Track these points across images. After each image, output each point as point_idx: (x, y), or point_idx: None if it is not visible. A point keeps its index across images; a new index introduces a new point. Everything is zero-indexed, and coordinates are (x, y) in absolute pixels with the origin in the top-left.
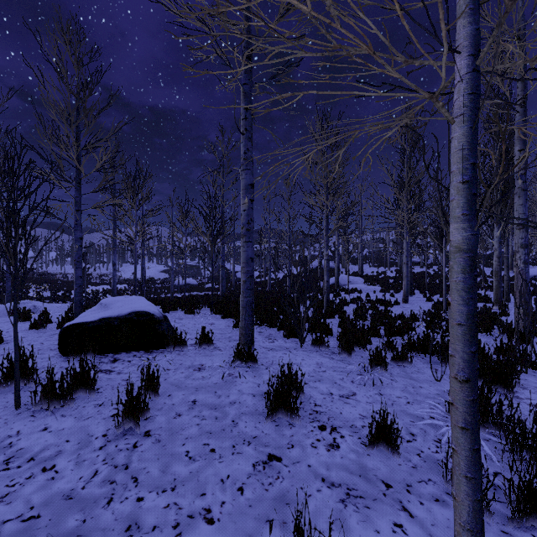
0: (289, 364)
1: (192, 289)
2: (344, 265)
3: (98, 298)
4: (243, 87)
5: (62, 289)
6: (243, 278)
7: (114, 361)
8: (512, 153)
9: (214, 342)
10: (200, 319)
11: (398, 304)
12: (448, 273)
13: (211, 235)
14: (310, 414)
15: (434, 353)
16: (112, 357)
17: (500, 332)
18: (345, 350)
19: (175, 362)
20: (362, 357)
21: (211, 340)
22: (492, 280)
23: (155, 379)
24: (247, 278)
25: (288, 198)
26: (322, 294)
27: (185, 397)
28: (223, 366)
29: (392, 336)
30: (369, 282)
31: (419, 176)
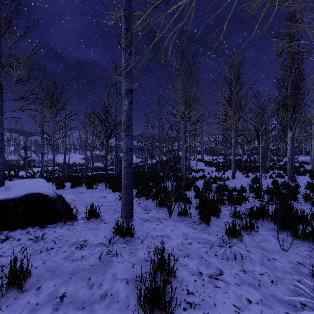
0: (161, 236)
1: (99, 169)
2: (192, 155)
3: (37, 176)
4: (124, 12)
5: (14, 170)
6: (124, 165)
7: (4, 240)
8: (299, 84)
9: (101, 215)
10: (97, 193)
11: (229, 180)
12: (253, 159)
13: (106, 133)
14: (184, 310)
15: (269, 220)
16: (5, 234)
17: (304, 200)
18: (204, 220)
19: (62, 238)
20: (217, 225)
21: (98, 214)
22: (280, 164)
23: (25, 270)
24: (127, 165)
25: (159, 112)
26: (180, 173)
27: (54, 289)
28: (104, 241)
29: (233, 205)
30: (208, 165)
31: (242, 98)
